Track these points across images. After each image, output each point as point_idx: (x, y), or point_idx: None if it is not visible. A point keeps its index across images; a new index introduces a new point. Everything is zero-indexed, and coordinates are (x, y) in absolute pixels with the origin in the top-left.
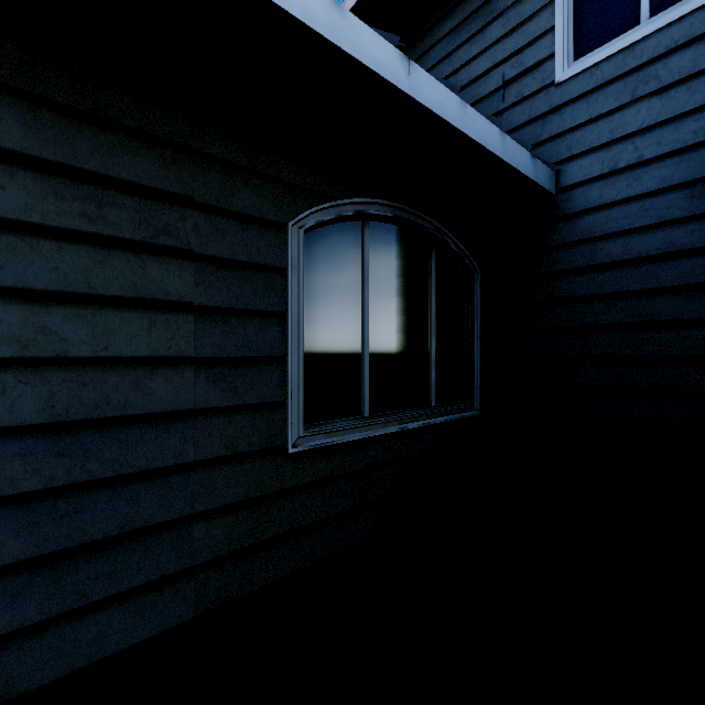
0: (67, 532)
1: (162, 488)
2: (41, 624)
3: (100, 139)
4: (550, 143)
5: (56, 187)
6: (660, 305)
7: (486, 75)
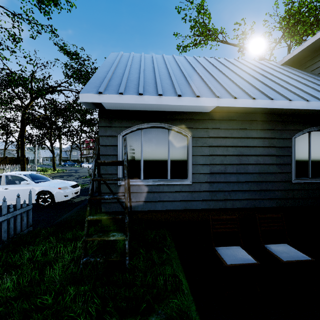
0: (260, 187)
1: (271, 184)
2: (257, 199)
3: (263, 132)
4: None
5: (259, 140)
6: None
7: None
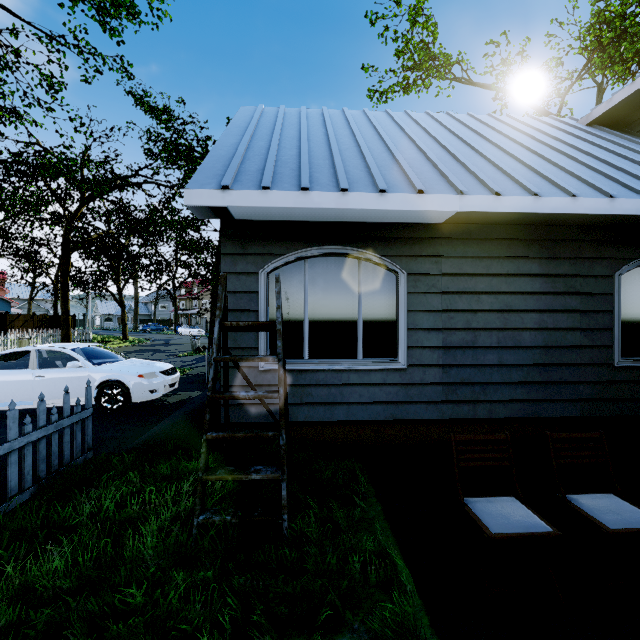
0: (547, 377)
1: (570, 370)
2: (541, 400)
3: (554, 263)
4: None
5: (545, 280)
6: None
7: None
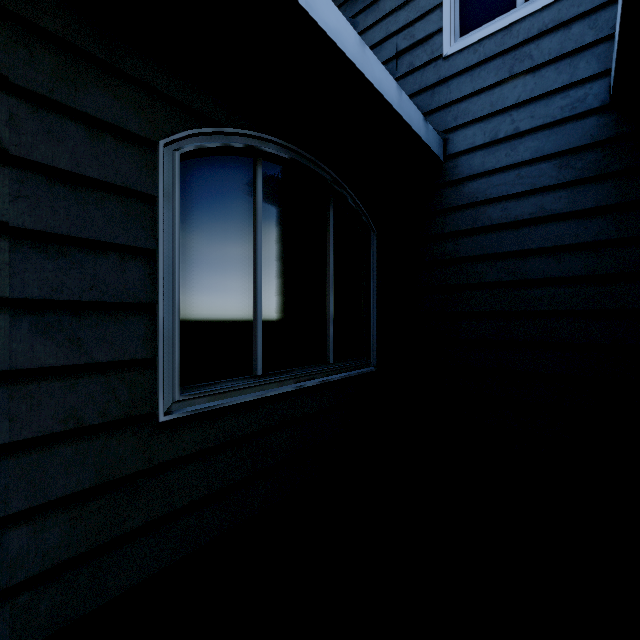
0: None
1: None
2: None
3: None
4: (438, 113)
5: None
6: (533, 265)
7: (380, 45)
